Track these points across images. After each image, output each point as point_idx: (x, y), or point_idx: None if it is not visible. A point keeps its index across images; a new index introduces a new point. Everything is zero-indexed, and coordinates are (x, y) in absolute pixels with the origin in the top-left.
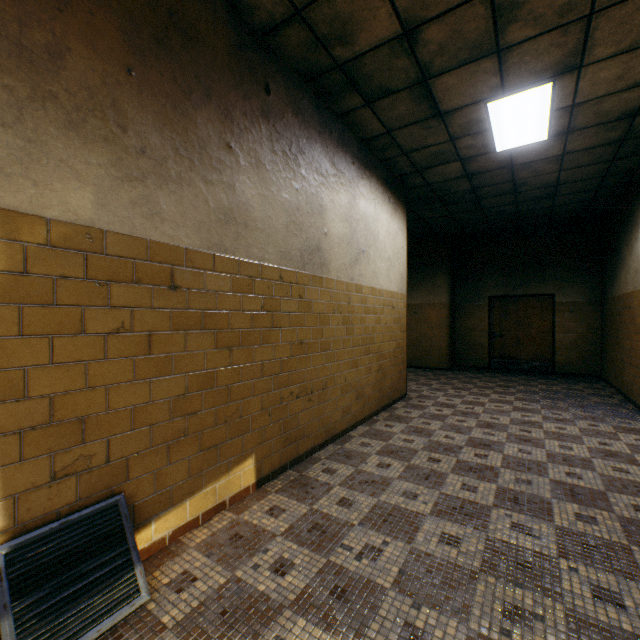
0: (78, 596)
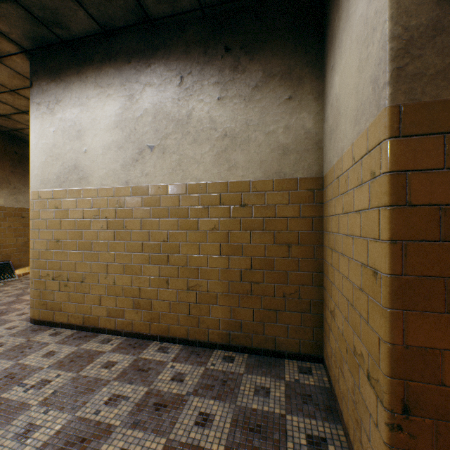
0: (3, 275)
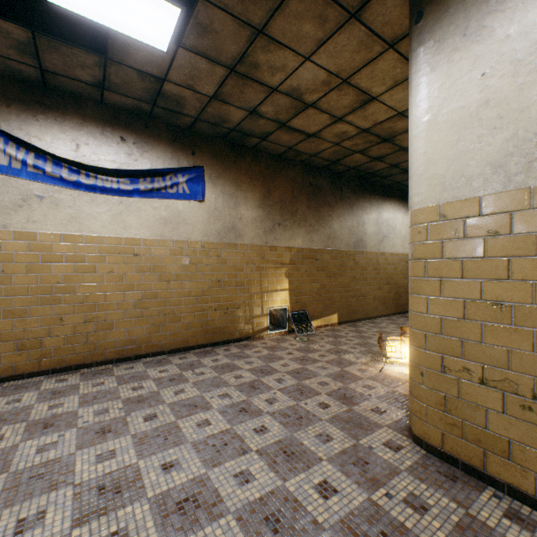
0: (302, 326)
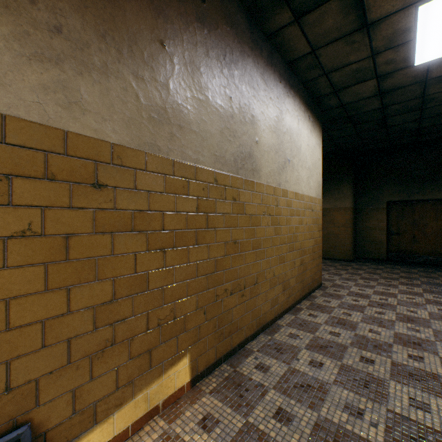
0: None
